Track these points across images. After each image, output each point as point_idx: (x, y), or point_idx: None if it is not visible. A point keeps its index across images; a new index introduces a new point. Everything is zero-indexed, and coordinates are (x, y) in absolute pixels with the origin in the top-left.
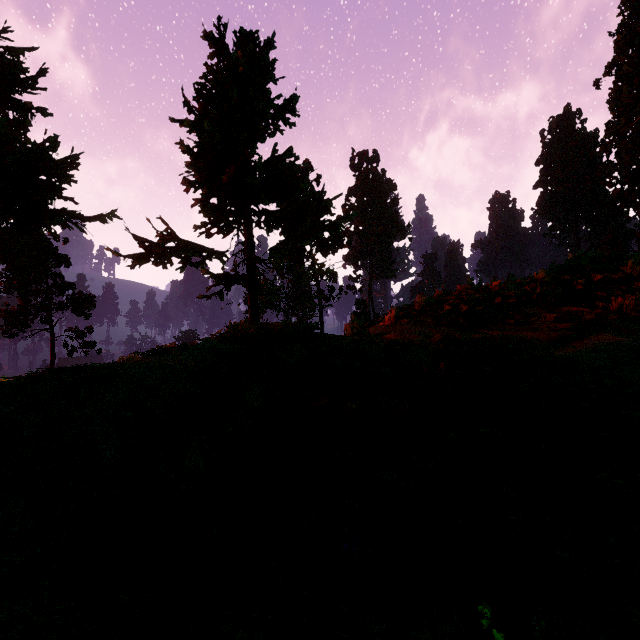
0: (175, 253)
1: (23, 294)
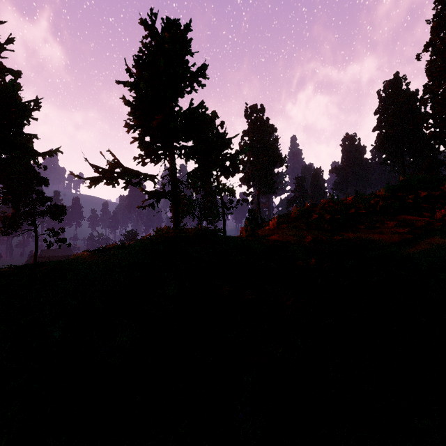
0: (120, 176)
1: (15, 205)
